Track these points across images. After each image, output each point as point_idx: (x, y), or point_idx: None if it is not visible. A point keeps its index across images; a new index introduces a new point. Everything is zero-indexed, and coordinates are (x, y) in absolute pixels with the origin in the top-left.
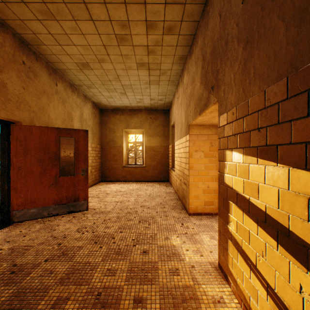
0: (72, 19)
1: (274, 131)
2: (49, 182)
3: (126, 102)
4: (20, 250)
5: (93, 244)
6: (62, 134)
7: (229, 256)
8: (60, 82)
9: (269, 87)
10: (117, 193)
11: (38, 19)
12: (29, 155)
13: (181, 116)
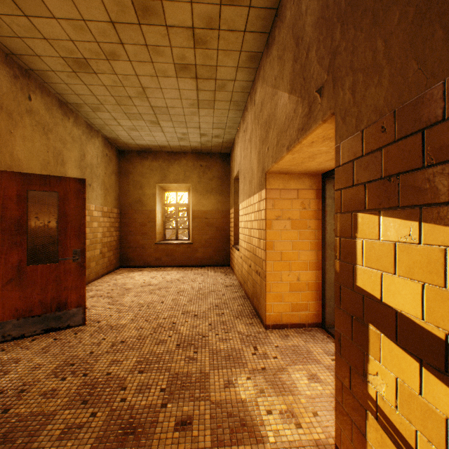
0: None
1: None
2: (5, 276)
3: (160, 139)
4: None
5: (79, 406)
6: (32, 185)
7: None
8: (37, 94)
9: None
10: (145, 288)
11: None
12: None
13: (251, 159)
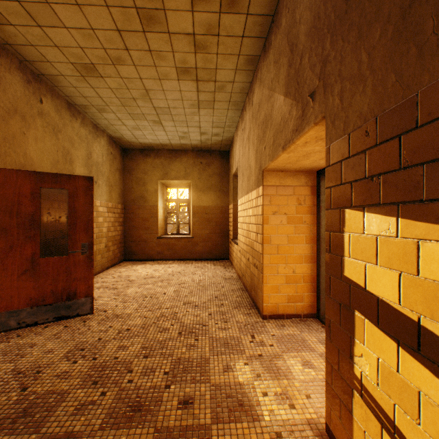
0: None
1: None
2: (20, 267)
3: (162, 138)
4: None
5: (90, 386)
6: (44, 183)
7: (355, 425)
8: (48, 97)
9: None
10: (148, 280)
11: None
12: None
13: (249, 157)
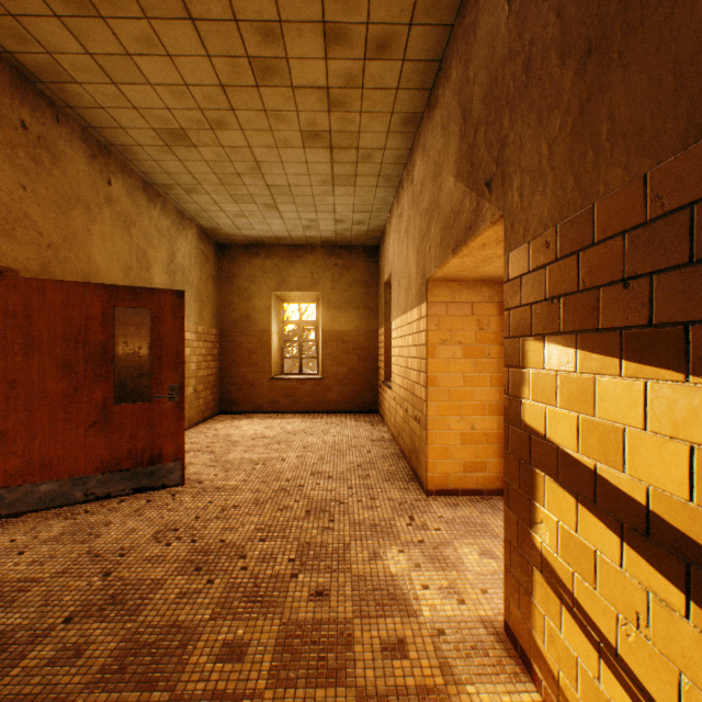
0: (142, 14)
1: (678, 285)
2: (88, 417)
3: (277, 229)
4: (4, 591)
5: (192, 573)
6: (119, 300)
7: (535, 610)
8: (118, 176)
9: (660, 164)
10: (257, 441)
11: (55, 13)
12: (38, 351)
13: (407, 258)
